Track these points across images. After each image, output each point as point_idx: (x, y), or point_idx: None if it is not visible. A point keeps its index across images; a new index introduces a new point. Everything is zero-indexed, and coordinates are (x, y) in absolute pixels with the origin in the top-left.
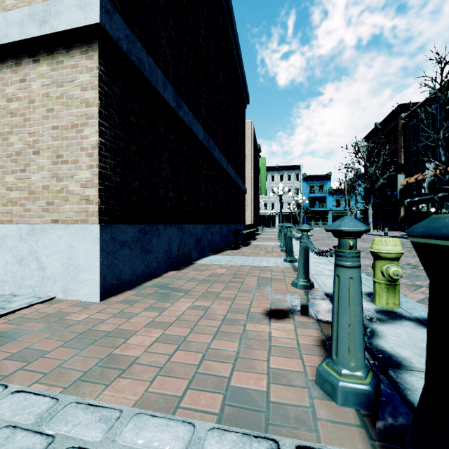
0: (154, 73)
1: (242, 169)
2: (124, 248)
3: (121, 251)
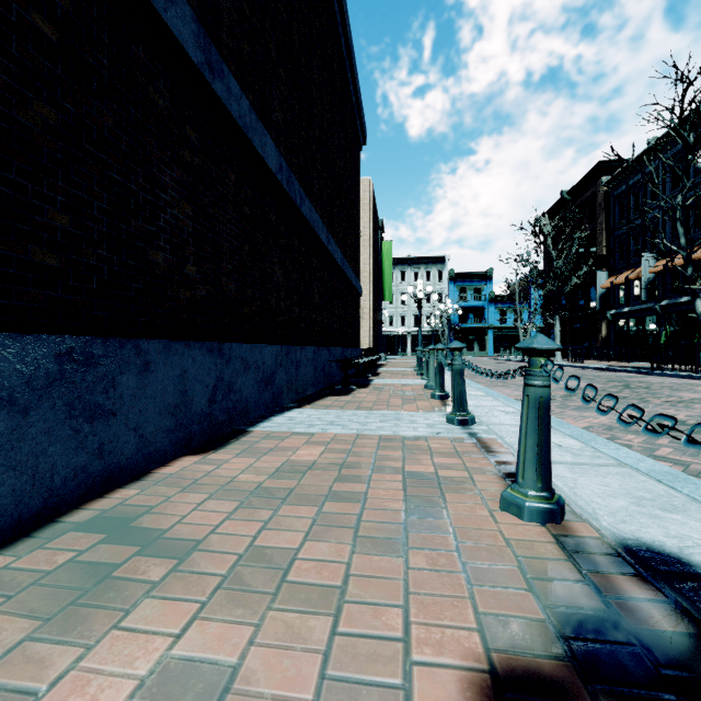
0: None
1: (355, 253)
2: None
3: None
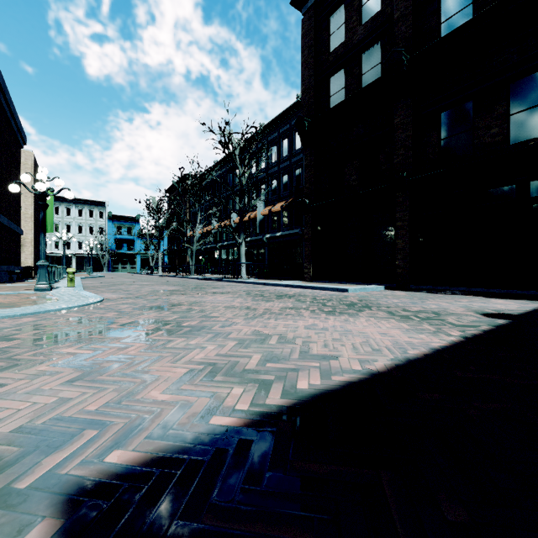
0: None
1: (17, 212)
2: None
3: None
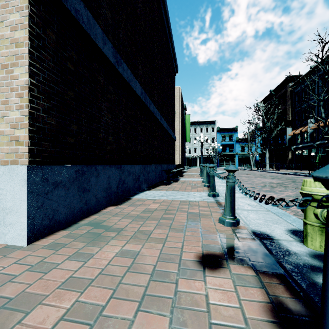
0: (93, 27)
1: (172, 122)
2: (58, 189)
3: (54, 191)
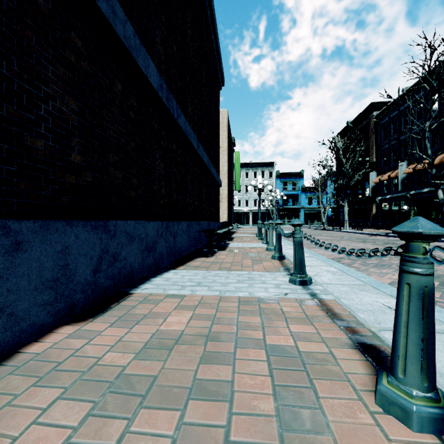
0: None
1: (216, 158)
2: None
3: None
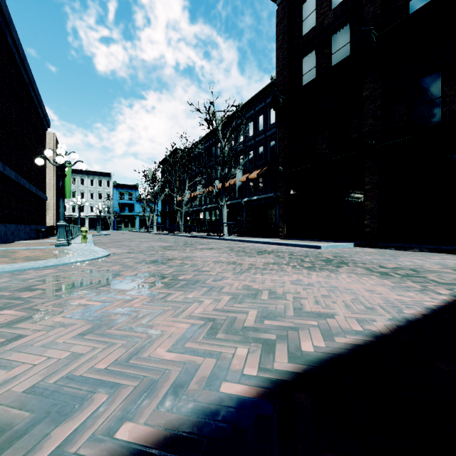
0: None
1: (43, 182)
2: None
3: None
